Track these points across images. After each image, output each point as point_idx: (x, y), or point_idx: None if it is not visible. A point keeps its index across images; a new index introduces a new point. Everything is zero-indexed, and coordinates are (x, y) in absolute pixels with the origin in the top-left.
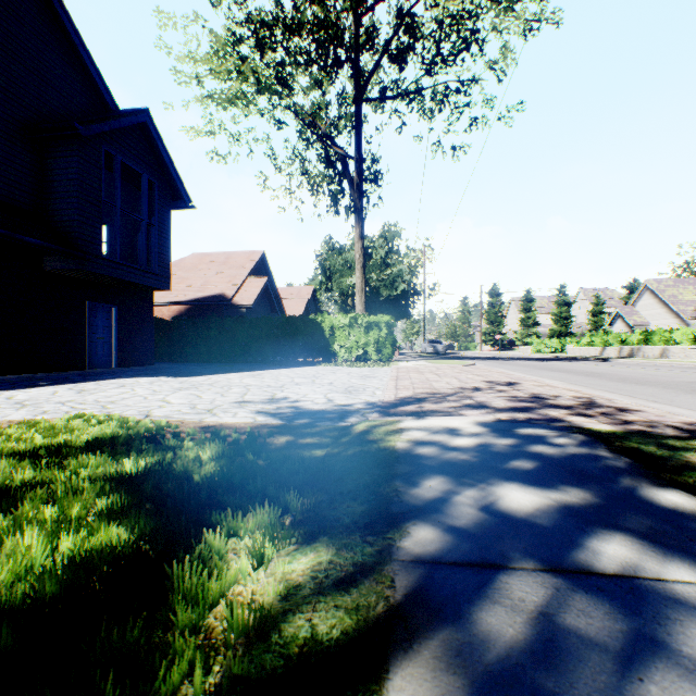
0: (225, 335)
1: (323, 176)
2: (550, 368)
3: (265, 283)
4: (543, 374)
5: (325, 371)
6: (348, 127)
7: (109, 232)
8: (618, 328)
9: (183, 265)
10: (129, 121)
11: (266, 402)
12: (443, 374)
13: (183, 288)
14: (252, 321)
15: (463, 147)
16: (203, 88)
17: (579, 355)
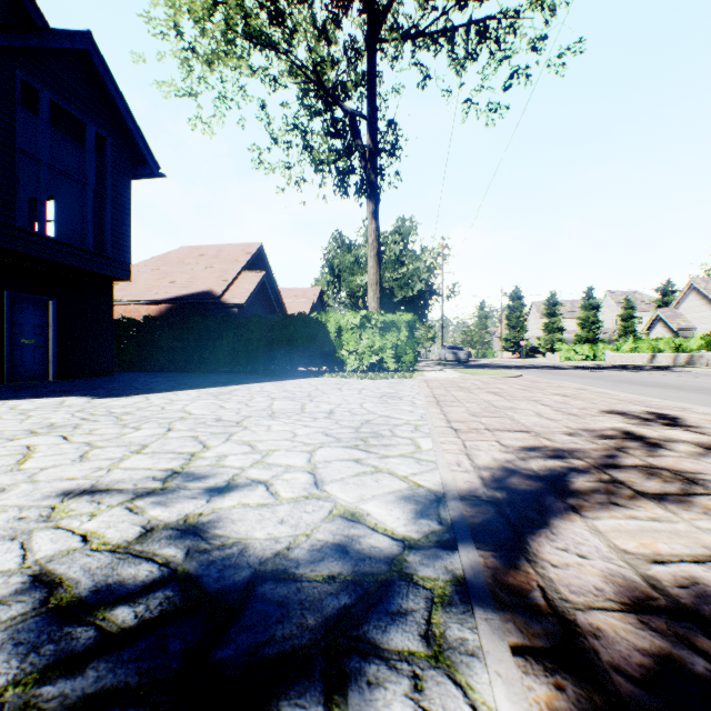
0: (207, 338)
1: (328, 146)
2: (631, 380)
3: (262, 278)
4: (652, 393)
5: (327, 386)
6: (359, 87)
7: (57, 207)
8: (658, 333)
9: (168, 260)
10: (59, 42)
11: (140, 496)
12: (505, 393)
13: (165, 285)
14: (240, 321)
15: (500, 109)
16: (184, 41)
17: (620, 362)
